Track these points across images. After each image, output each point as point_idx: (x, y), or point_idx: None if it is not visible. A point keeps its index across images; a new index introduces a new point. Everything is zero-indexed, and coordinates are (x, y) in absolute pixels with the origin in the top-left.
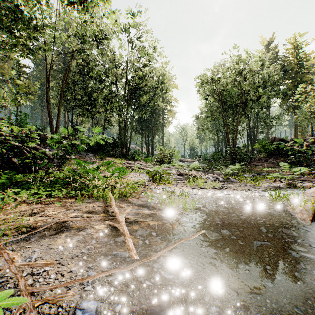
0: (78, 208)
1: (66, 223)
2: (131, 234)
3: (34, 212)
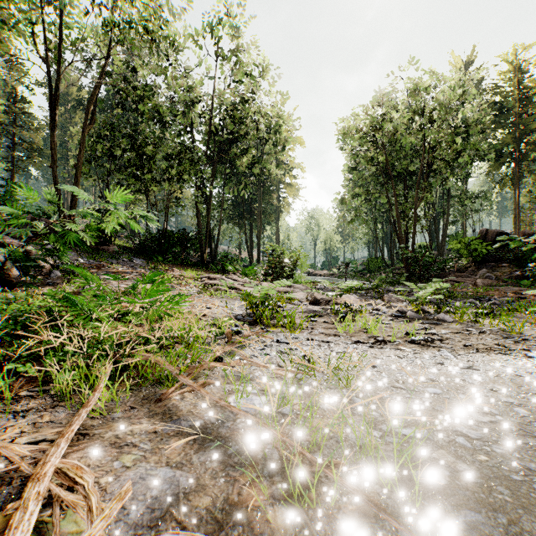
0: None
1: None
2: None
3: None
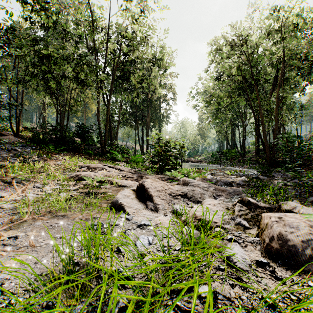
0: None
1: None
2: None
3: None
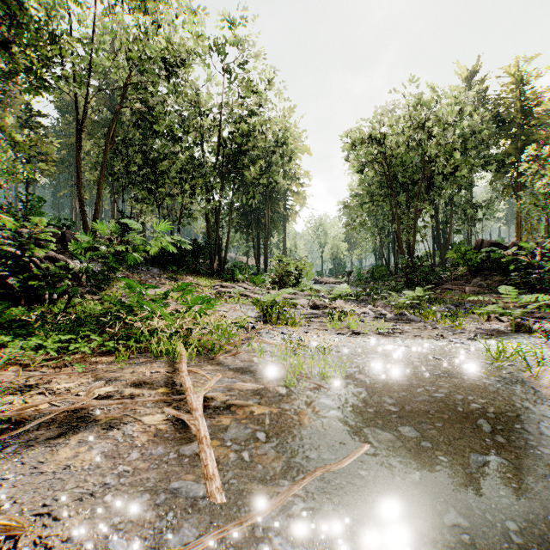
0: (117, 377)
1: (87, 410)
2: (215, 437)
3: (30, 384)
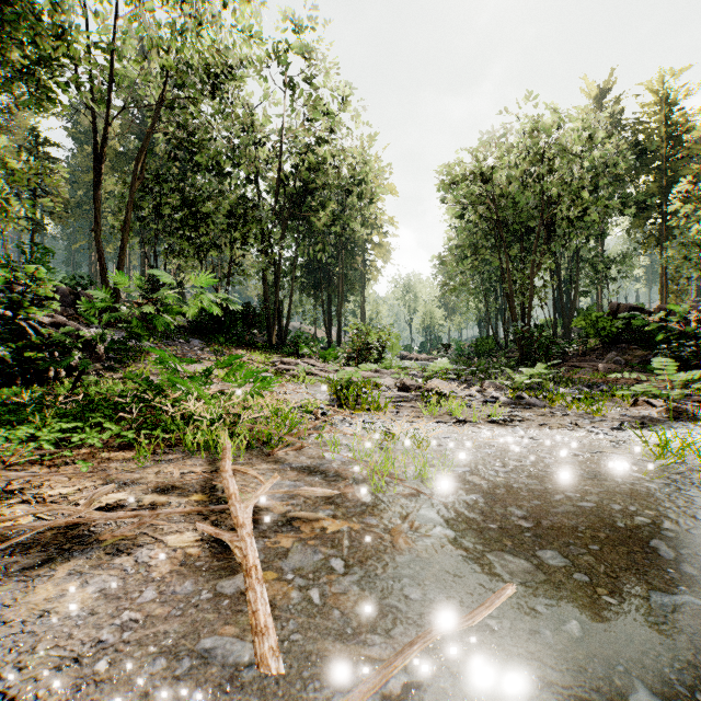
0: (136, 479)
1: (87, 526)
2: (269, 566)
3: (12, 489)
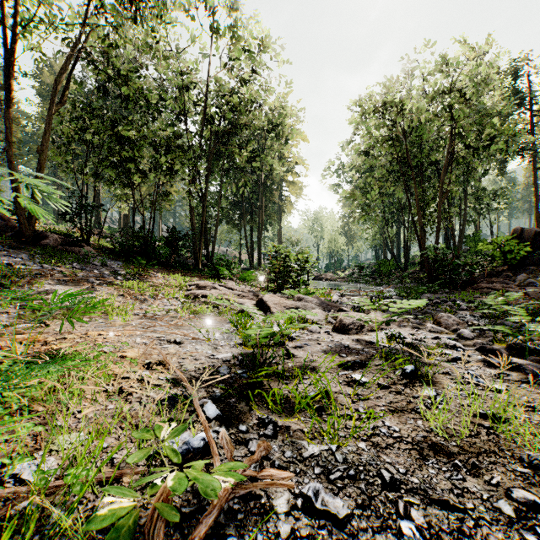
0: None
1: None
2: None
3: None
